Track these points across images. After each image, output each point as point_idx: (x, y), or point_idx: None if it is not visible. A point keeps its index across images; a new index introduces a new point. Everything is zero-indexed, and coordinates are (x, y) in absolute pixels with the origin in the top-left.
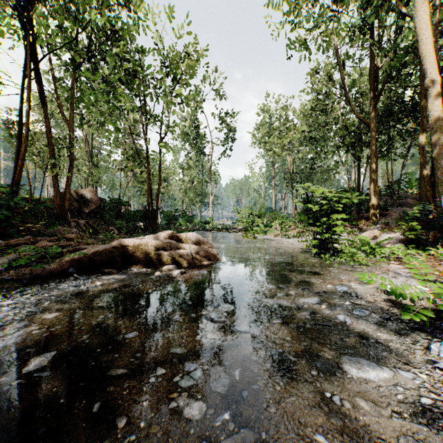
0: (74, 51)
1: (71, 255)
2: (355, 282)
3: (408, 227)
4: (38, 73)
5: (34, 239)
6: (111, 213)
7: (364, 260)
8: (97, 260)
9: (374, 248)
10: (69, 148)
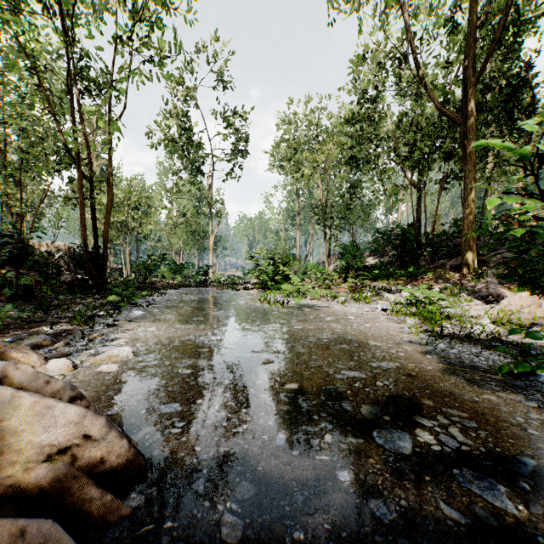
0: None
1: None
2: None
3: None
4: None
5: None
6: None
7: None
8: None
9: None
10: None
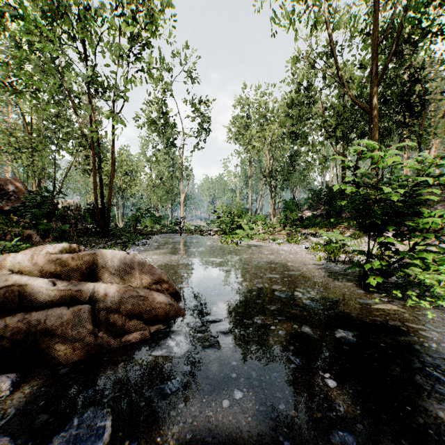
0: None
1: None
2: None
3: None
4: None
5: None
6: (35, 210)
7: None
8: None
9: None
10: None
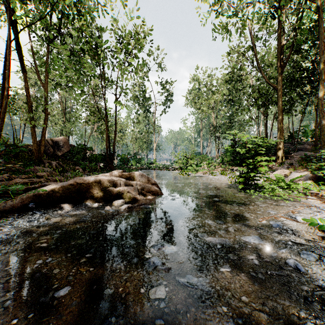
0: (47, 28)
1: (33, 191)
2: (292, 219)
3: (317, 167)
4: (18, 45)
5: (11, 176)
6: (77, 156)
7: (286, 195)
8: (56, 196)
9: (288, 184)
10: (44, 105)
